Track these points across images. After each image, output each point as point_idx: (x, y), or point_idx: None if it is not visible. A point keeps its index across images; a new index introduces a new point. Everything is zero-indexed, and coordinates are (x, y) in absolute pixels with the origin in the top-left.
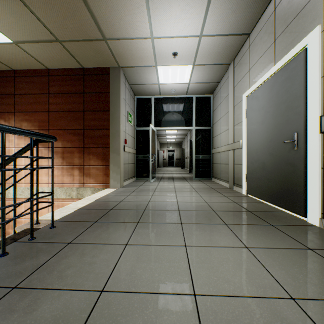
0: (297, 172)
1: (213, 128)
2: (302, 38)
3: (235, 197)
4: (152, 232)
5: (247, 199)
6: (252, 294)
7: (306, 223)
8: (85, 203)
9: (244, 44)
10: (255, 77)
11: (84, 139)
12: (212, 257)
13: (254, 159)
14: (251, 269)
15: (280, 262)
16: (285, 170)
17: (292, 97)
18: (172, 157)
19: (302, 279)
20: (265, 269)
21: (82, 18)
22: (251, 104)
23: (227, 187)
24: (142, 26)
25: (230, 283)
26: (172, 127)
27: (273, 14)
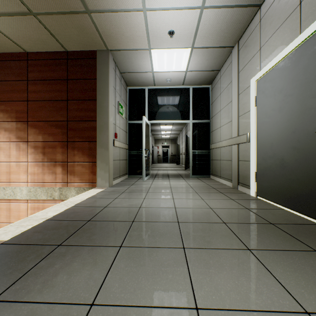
0: None
1: (212, 122)
2: None
3: (243, 200)
4: (140, 270)
5: (260, 203)
6: None
7: None
8: (59, 211)
9: (252, 20)
10: (269, 55)
11: (67, 133)
12: None
13: (267, 155)
14: None
15: None
16: None
17: None
18: (167, 153)
19: None
20: None
21: None
22: (263, 88)
23: (230, 186)
24: None
25: None
26: (168, 120)
27: None
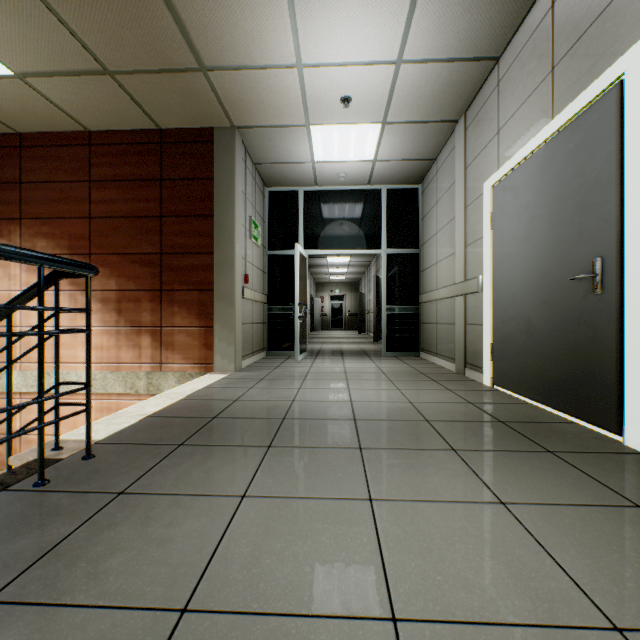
0: (603, 341)
1: (423, 252)
2: (613, 60)
3: (469, 391)
4: (299, 468)
5: (495, 395)
6: (524, 619)
7: (622, 447)
8: (162, 405)
9: (487, 80)
10: (511, 145)
11: (161, 274)
12: (429, 527)
13: (508, 314)
14: (516, 555)
15: (578, 538)
16: (575, 337)
17: (592, 184)
18: (340, 310)
19: (634, 580)
20: (546, 554)
21: (156, 25)
22: (502, 200)
23: (452, 371)
24: (278, 41)
25: (473, 591)
26: (341, 249)
27: (548, 15)
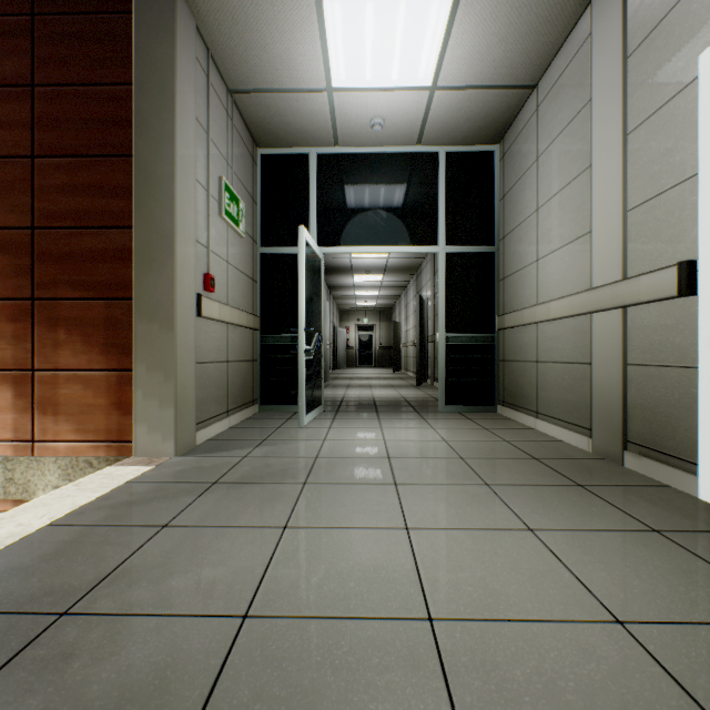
0: None
1: (505, 250)
2: None
3: None
4: None
5: None
6: None
7: None
8: None
9: None
10: None
11: (33, 269)
12: None
13: None
14: None
15: None
16: None
17: None
18: (369, 343)
19: None
20: None
21: None
22: None
23: (585, 451)
24: None
25: None
26: (375, 246)
27: None
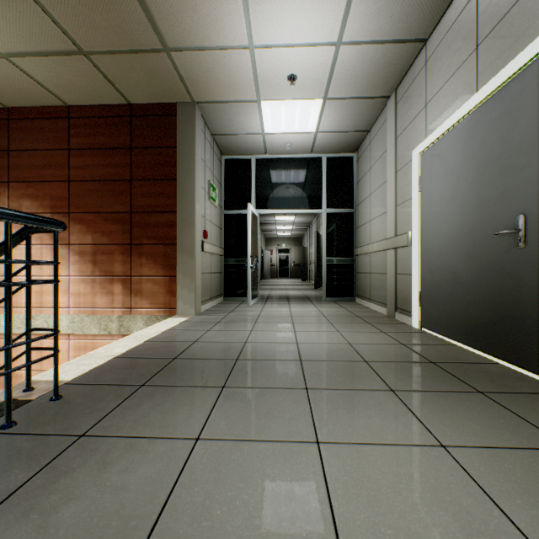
0: (526, 291)
1: (358, 212)
2: (535, 35)
3: (400, 333)
4: (250, 409)
5: (424, 337)
6: None
7: None
8: (129, 346)
9: (415, 60)
10: (438, 116)
11: (131, 231)
12: (375, 473)
13: (435, 265)
14: (464, 505)
15: (521, 485)
16: (498, 286)
17: (515, 149)
18: (286, 261)
19: None
20: (493, 504)
21: (124, 9)
22: (429, 165)
23: (384, 314)
24: (232, 24)
25: None
26: (287, 209)
27: None
